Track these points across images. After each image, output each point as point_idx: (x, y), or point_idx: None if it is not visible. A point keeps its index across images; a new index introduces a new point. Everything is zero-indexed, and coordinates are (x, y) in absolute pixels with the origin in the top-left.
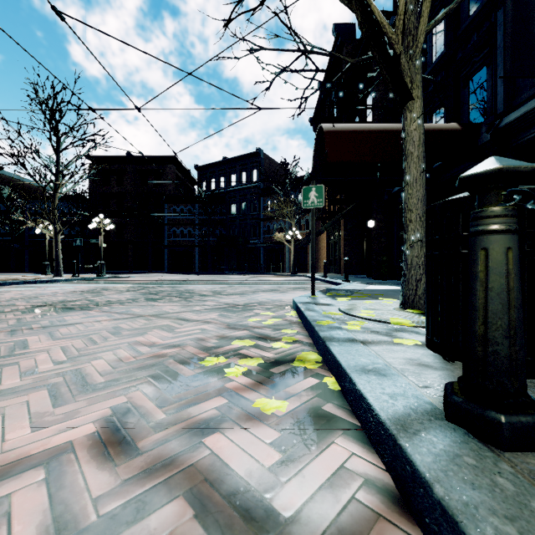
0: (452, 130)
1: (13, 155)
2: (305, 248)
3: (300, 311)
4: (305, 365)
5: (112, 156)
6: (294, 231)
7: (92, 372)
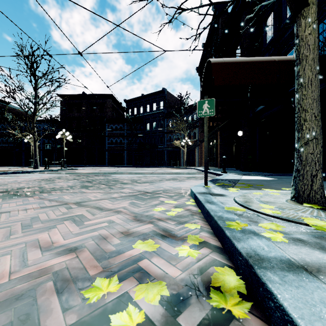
0: None
1: (6, 91)
2: (193, 151)
3: (199, 202)
4: (228, 307)
5: (74, 95)
6: (186, 140)
7: None
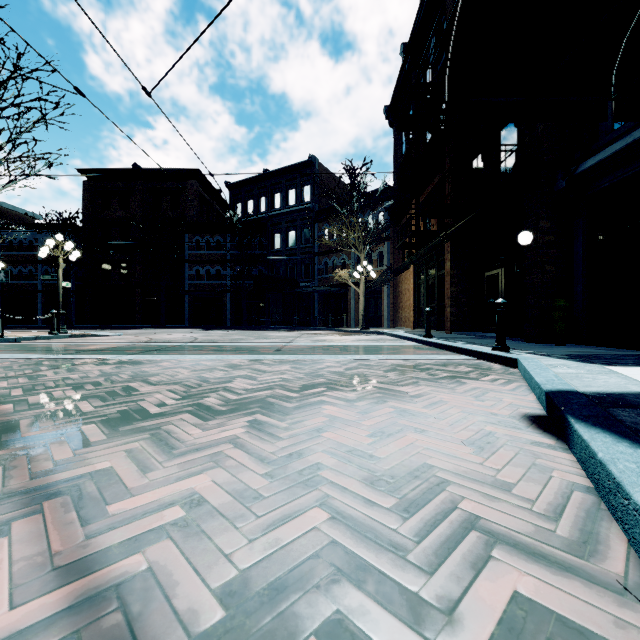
0: None
1: None
2: (378, 293)
3: None
4: None
5: (113, 169)
6: (365, 267)
7: None
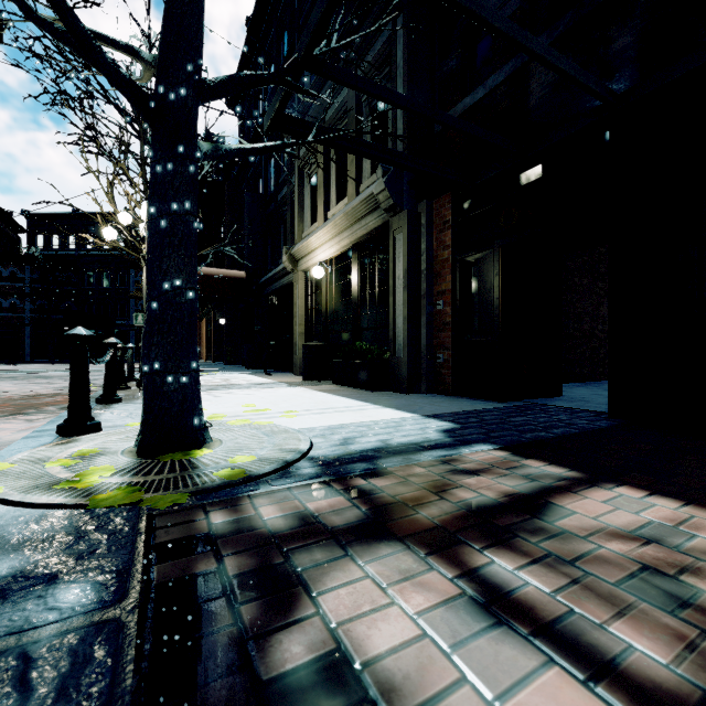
0: (240, 279)
1: None
2: None
3: None
4: None
5: None
6: None
7: (36, 389)
